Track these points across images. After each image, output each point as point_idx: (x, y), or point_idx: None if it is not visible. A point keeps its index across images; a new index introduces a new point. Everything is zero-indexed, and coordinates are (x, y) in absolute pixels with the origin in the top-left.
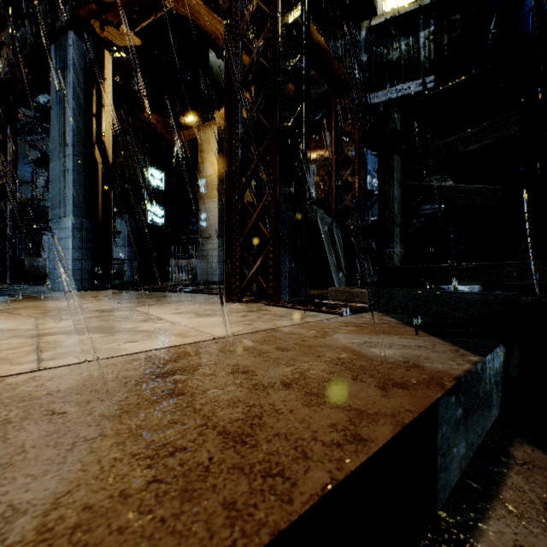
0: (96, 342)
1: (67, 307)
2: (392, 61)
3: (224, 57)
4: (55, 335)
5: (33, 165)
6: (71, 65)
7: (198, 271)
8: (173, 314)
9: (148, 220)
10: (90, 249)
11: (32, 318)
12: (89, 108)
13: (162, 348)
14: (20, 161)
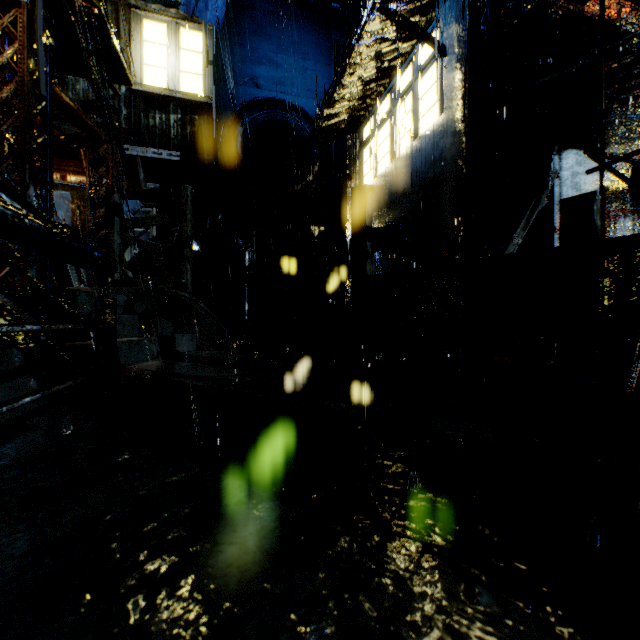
0: None
1: None
2: (149, 126)
3: None
4: None
5: None
6: None
7: None
8: None
9: None
10: None
11: None
12: None
13: None
14: None
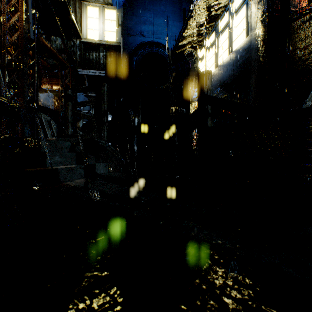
0: None
1: None
2: (90, 59)
3: None
4: None
5: None
6: None
7: None
8: None
9: None
10: None
11: None
12: None
13: None
14: None
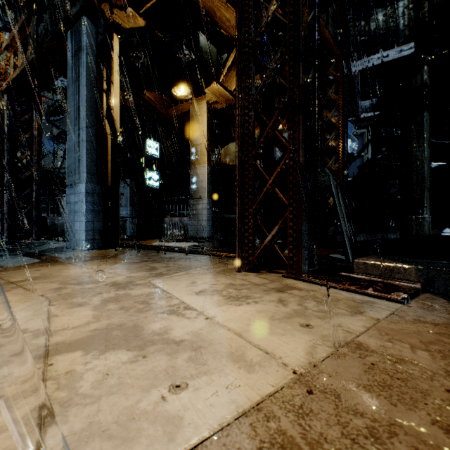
0: (125, 382)
1: (81, 277)
2: (370, 31)
3: (236, 17)
4: (68, 352)
5: (54, 140)
6: (84, 46)
7: (190, 227)
8: (196, 294)
9: (146, 183)
10: (100, 212)
11: (46, 301)
12: (100, 84)
13: (238, 416)
14: (44, 137)
